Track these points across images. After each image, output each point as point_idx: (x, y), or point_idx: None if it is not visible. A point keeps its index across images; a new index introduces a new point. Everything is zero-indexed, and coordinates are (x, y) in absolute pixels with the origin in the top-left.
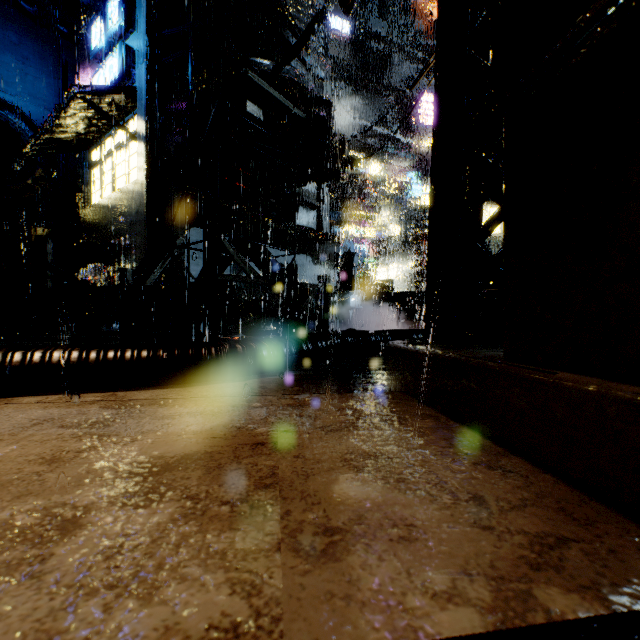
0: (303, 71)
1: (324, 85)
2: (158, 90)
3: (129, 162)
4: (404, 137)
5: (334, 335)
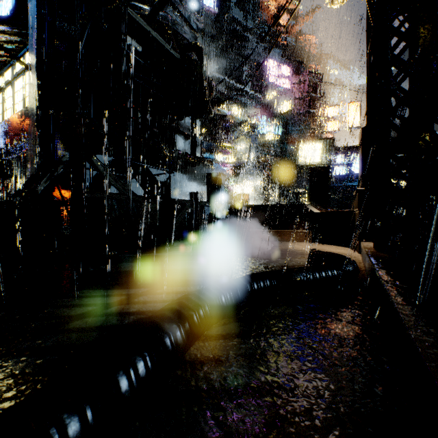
0: (178, 20)
1: (196, 36)
2: (47, 24)
3: (25, 89)
4: (254, 92)
5: (201, 304)
